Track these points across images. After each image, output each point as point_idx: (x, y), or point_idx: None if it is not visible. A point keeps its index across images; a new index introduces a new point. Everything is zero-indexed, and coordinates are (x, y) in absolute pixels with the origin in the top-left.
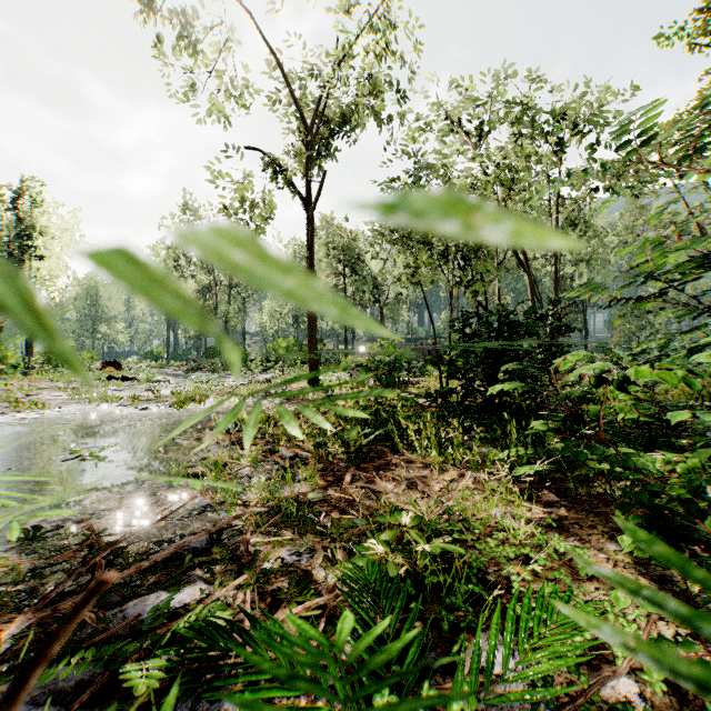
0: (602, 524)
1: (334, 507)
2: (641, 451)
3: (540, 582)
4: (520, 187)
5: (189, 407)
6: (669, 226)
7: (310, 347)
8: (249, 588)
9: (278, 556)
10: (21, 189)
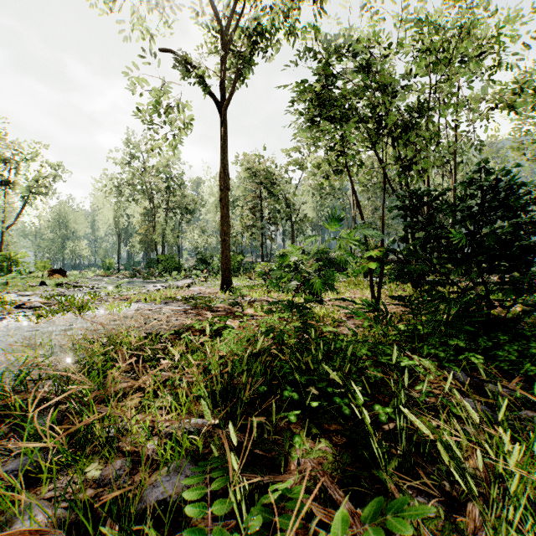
0: None
1: None
2: None
3: None
4: (451, 70)
5: (62, 317)
6: None
7: (223, 251)
8: None
9: None
10: None
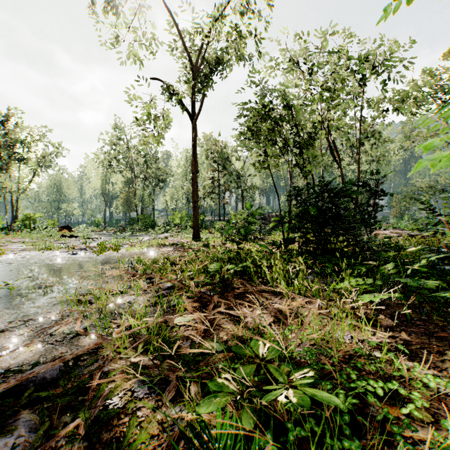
0: (448, 350)
1: (196, 331)
2: (448, 283)
3: (417, 426)
4: (337, 102)
5: (107, 253)
6: (431, 137)
7: (194, 214)
8: (75, 440)
9: (129, 387)
10: (8, 114)
